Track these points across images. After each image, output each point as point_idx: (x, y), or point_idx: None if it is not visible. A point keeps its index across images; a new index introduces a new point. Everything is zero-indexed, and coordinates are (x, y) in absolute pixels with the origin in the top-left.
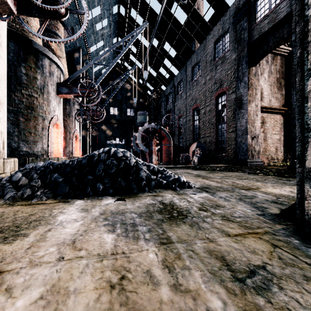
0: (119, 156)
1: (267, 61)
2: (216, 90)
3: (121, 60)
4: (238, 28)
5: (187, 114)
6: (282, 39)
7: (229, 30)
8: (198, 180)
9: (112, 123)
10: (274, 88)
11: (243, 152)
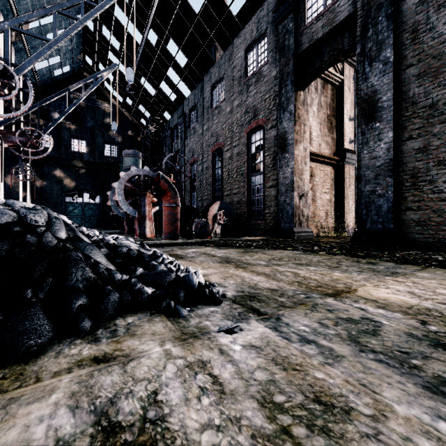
0: (1, 222)
1: (317, 89)
2: (248, 122)
3: (93, 58)
4: (280, 30)
5: (205, 159)
6: (341, 52)
7: (267, 32)
8: (228, 271)
9: (77, 166)
10: (325, 129)
11: (288, 218)
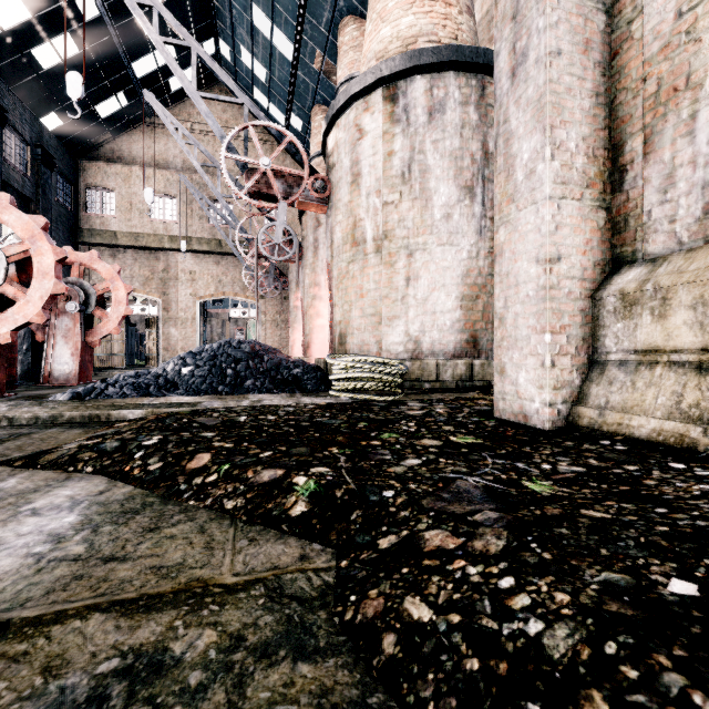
0: None
1: None
2: None
3: None
4: None
5: None
6: None
7: None
8: None
9: None
10: None
11: None
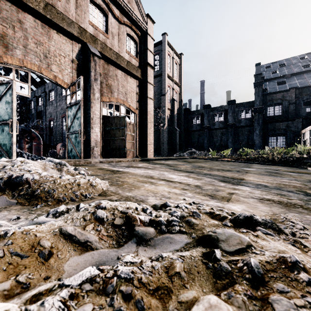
0: None
1: None
2: None
3: None
4: None
5: (58, 120)
6: None
7: None
8: None
9: None
10: None
11: None
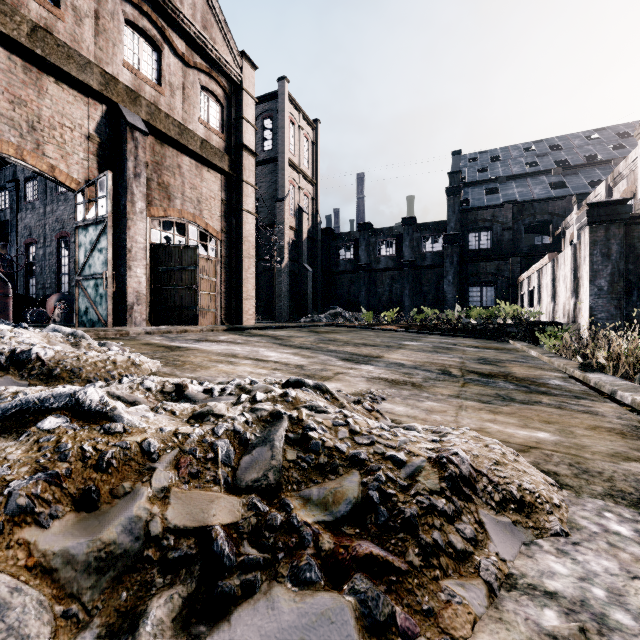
0: None
1: None
2: None
3: None
4: None
5: (48, 244)
6: None
7: None
8: None
9: None
10: None
11: None
